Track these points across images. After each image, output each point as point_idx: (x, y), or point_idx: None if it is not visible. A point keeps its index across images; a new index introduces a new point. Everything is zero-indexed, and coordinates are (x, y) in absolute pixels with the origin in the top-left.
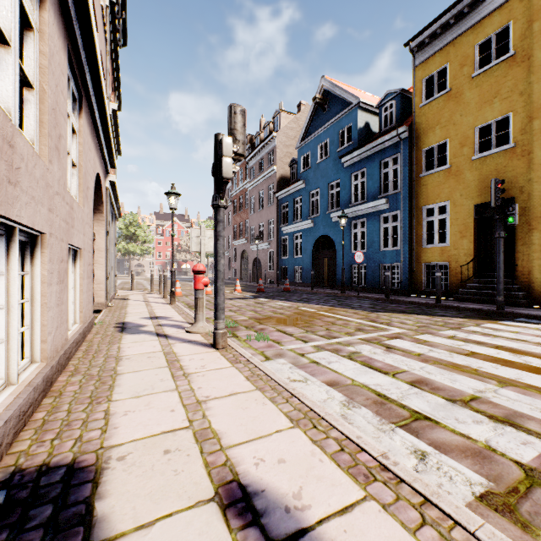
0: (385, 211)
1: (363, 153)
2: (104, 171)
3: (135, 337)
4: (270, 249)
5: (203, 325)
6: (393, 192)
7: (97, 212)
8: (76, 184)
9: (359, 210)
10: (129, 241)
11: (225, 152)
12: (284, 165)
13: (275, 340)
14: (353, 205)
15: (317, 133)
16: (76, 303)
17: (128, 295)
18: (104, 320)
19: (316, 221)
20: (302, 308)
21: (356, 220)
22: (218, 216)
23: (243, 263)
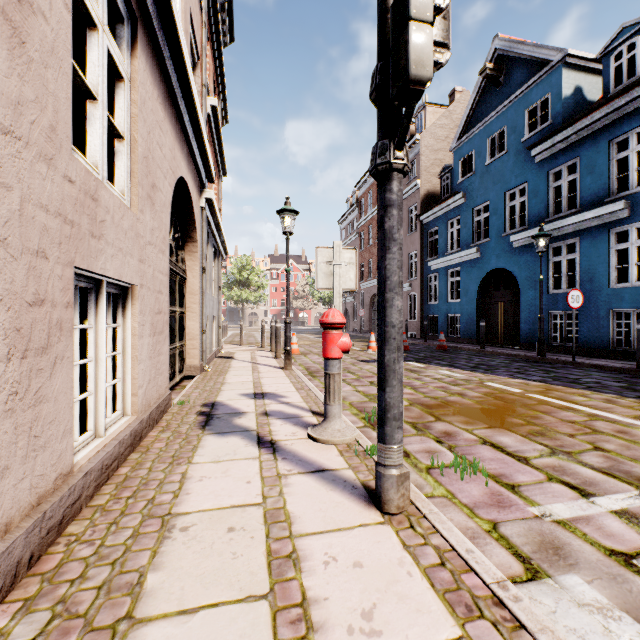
0: (621, 223)
1: (572, 134)
2: (197, 183)
3: (220, 445)
4: (410, 292)
5: (340, 427)
6: (639, 188)
7: (189, 241)
8: (124, 170)
9: (565, 226)
10: (242, 287)
11: (414, 8)
12: (431, 177)
13: (499, 475)
14: (553, 220)
15: (485, 122)
16: (126, 380)
17: (234, 352)
18: (189, 397)
19: (484, 250)
20: (491, 385)
21: (558, 242)
22: (387, 193)
23: (373, 311)
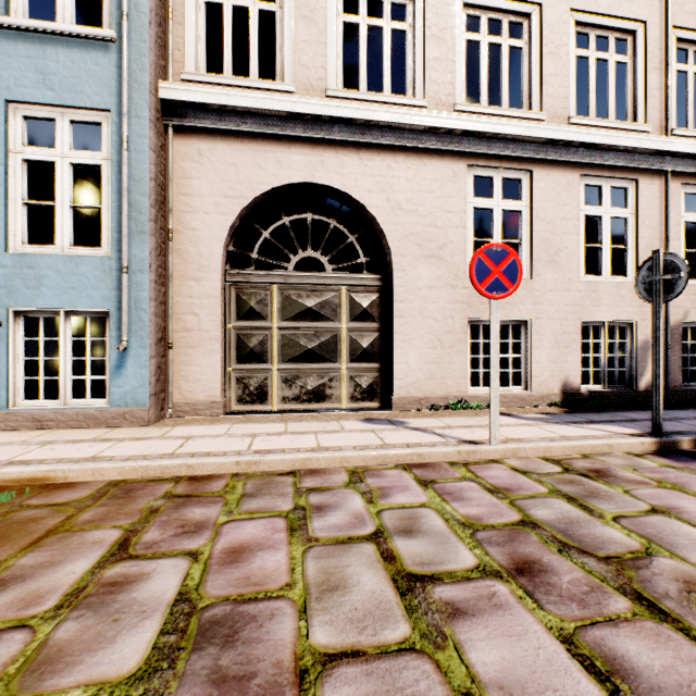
0: None
1: None
2: None
3: None
4: None
5: None
6: None
7: None
8: None
9: None
10: None
11: None
12: None
13: None
14: None
15: None
16: None
17: None
18: None
19: None
20: None
21: None
22: None
23: None
